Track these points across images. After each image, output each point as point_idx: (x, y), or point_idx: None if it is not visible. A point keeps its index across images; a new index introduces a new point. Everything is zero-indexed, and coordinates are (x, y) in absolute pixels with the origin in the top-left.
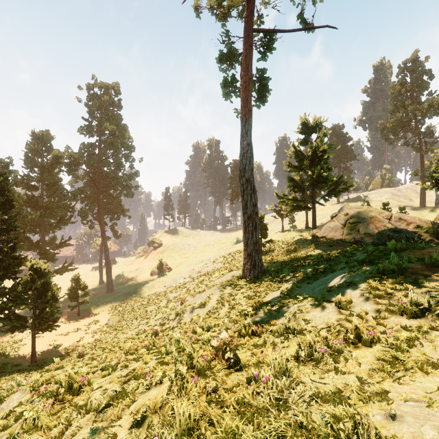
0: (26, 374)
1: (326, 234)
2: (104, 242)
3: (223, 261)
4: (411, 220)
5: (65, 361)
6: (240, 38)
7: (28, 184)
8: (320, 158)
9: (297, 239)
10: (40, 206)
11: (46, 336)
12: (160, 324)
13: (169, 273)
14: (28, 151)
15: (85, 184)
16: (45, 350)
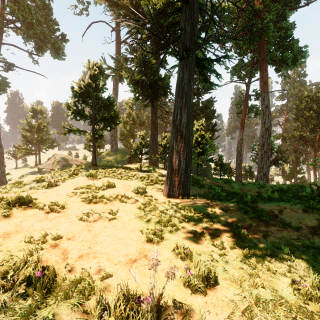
0: None
1: (45, 167)
2: None
3: None
4: (79, 160)
5: None
6: None
7: None
8: (43, 129)
9: (29, 172)
10: None
11: None
12: None
13: None
14: None
15: None
16: None
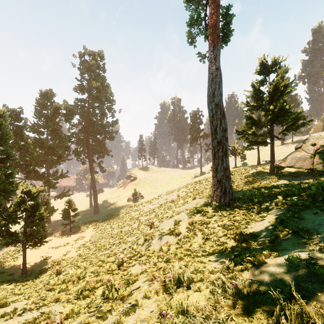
0: (12, 286)
1: (292, 164)
2: (92, 174)
3: (186, 191)
4: None
5: (48, 275)
6: None
7: (36, 130)
8: (281, 93)
9: (252, 172)
10: (45, 146)
11: (42, 248)
12: (129, 248)
13: (141, 200)
14: (37, 105)
15: (79, 130)
16: (37, 261)
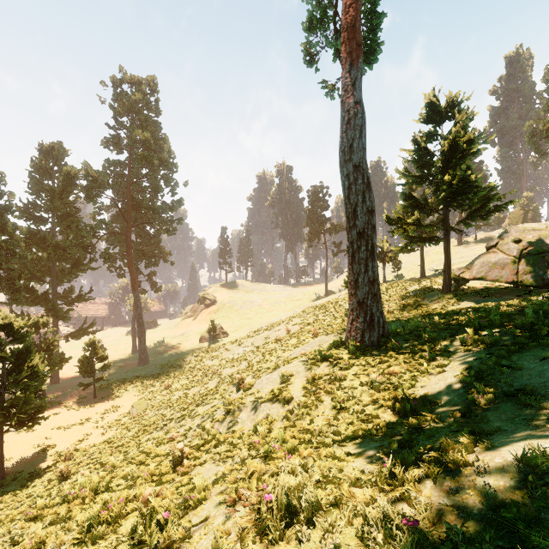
0: None
1: (483, 274)
2: (135, 295)
3: (301, 322)
4: None
5: (45, 481)
6: None
7: (32, 215)
8: (463, 154)
9: (413, 289)
10: (49, 244)
11: (39, 429)
12: (197, 428)
13: (224, 339)
14: (34, 171)
15: (112, 217)
16: (27, 454)
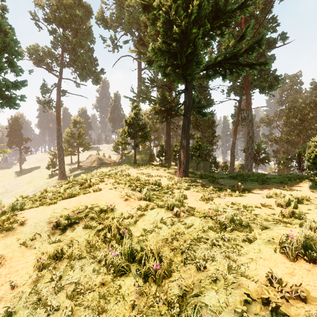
0: None
1: (85, 165)
2: None
3: (26, 183)
4: (109, 159)
5: None
6: (52, 85)
7: None
8: (82, 135)
9: (69, 168)
10: None
11: None
12: None
13: None
14: None
15: None
16: None
